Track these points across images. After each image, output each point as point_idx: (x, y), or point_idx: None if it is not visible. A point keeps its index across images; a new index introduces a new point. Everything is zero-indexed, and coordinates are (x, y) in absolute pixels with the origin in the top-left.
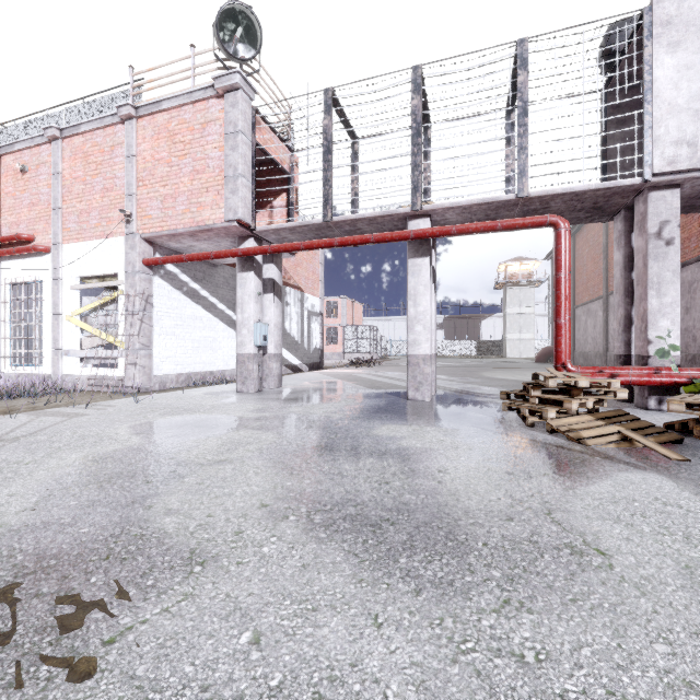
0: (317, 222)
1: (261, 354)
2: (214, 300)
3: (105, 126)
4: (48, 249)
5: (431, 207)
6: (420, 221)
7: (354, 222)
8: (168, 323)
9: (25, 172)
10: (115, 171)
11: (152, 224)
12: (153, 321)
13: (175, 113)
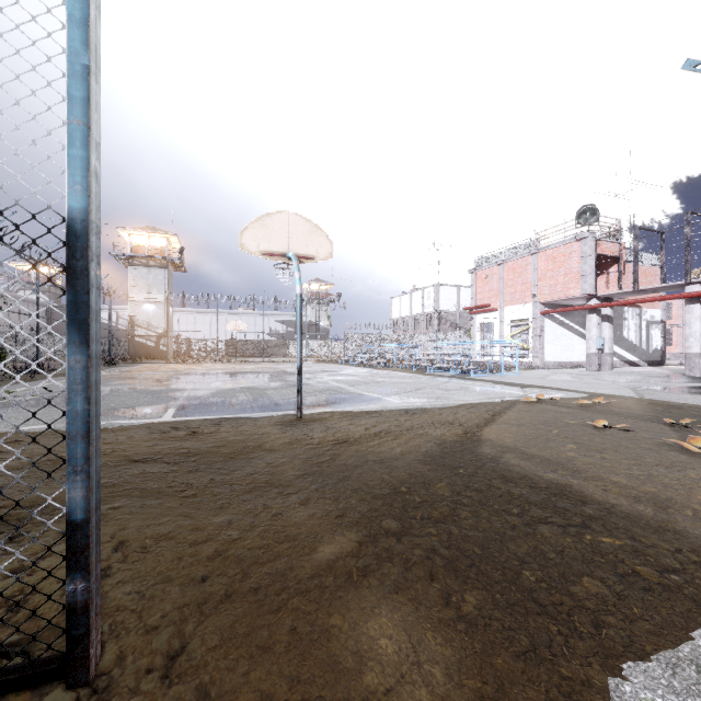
0: (630, 291)
1: (600, 353)
2: (572, 324)
3: (523, 257)
4: (497, 309)
5: (696, 280)
6: (692, 286)
7: (652, 288)
8: (550, 338)
9: (486, 278)
10: (527, 275)
11: (545, 297)
12: (544, 338)
13: (556, 249)
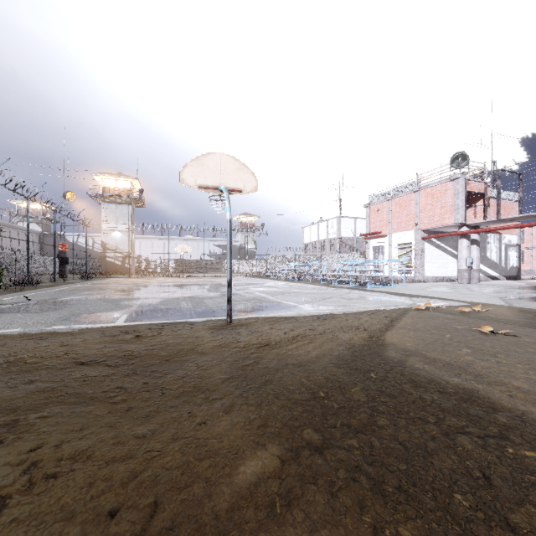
0: (494, 220)
1: (469, 269)
2: (446, 247)
3: (407, 194)
4: (386, 235)
5: None
6: None
7: (512, 218)
8: (429, 258)
9: (378, 211)
10: (411, 208)
11: (425, 226)
12: (424, 257)
13: (434, 187)
